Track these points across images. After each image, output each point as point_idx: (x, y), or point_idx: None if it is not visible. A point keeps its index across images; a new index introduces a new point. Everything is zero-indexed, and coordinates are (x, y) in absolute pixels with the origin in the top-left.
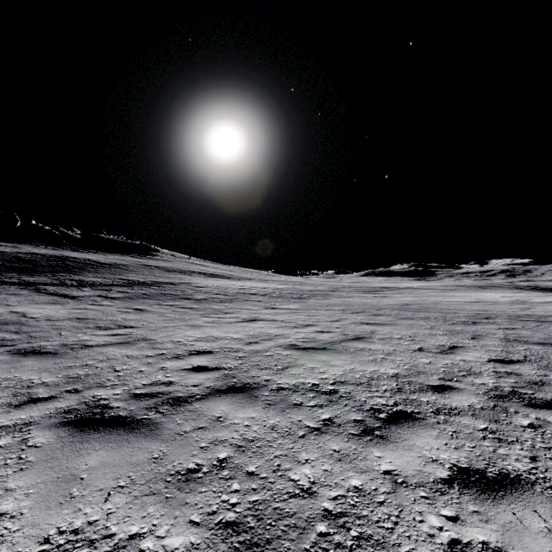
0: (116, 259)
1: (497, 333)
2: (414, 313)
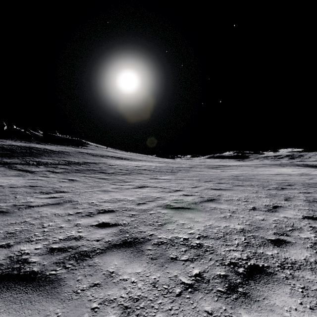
0: (63, 148)
1: (300, 196)
2: (243, 182)
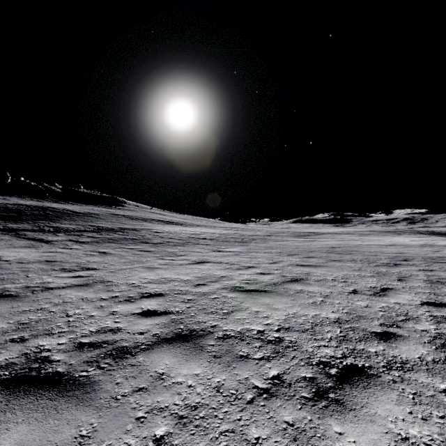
0: (90, 209)
1: (419, 274)
2: (341, 255)
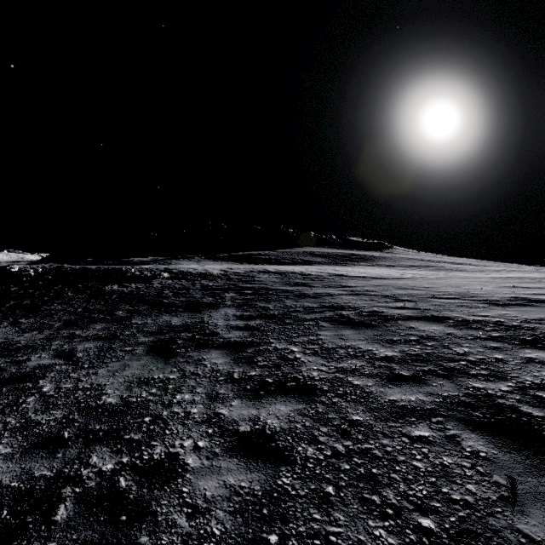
0: (377, 254)
1: None
2: None
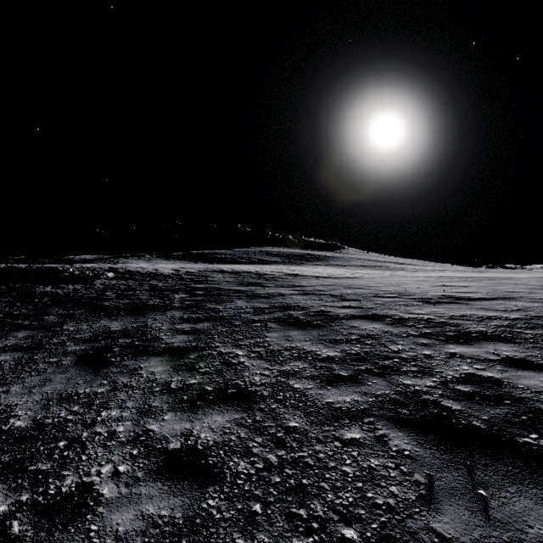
0: (330, 254)
1: None
2: None
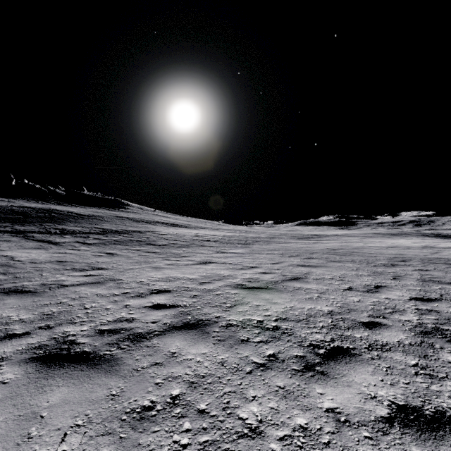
0: (94, 211)
1: (413, 274)
2: (341, 256)
